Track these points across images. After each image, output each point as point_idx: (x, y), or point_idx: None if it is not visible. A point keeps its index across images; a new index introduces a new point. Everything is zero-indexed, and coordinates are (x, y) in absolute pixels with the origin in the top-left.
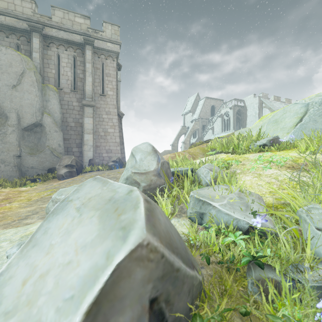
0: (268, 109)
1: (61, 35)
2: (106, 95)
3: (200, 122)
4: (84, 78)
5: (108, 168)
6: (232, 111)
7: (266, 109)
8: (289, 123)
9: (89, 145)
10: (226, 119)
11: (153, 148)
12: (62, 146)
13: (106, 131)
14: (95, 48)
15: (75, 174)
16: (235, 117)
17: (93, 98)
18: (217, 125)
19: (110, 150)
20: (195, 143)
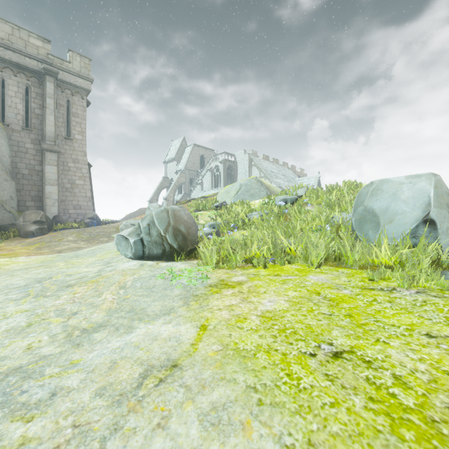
0: (257, 169)
1: (8, 56)
2: (73, 139)
3: (187, 174)
4: (43, 116)
5: (85, 226)
6: (222, 166)
7: (256, 168)
8: (232, 194)
9: (53, 198)
10: (216, 174)
11: (160, 205)
12: (14, 198)
13: (73, 183)
14: (58, 80)
15: (47, 231)
16: (225, 173)
17: (56, 142)
18: (207, 180)
19: (80, 206)
20: (180, 201)
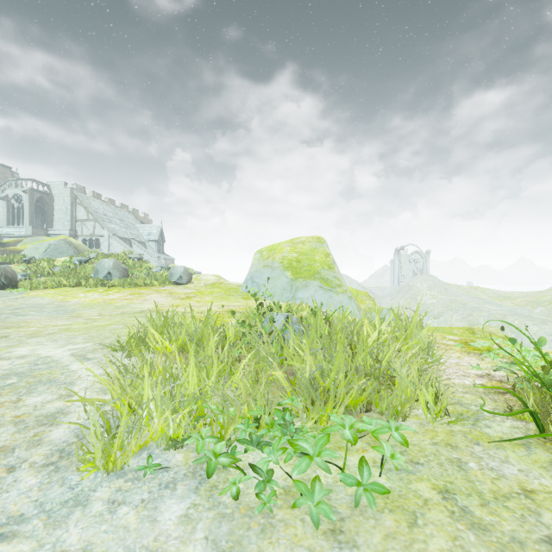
0: (84, 209)
1: None
2: None
3: None
4: None
5: None
6: (28, 198)
7: (82, 207)
8: (42, 251)
9: None
10: (16, 206)
11: None
12: None
13: None
14: None
15: None
16: (33, 207)
17: None
18: None
19: None
20: None
